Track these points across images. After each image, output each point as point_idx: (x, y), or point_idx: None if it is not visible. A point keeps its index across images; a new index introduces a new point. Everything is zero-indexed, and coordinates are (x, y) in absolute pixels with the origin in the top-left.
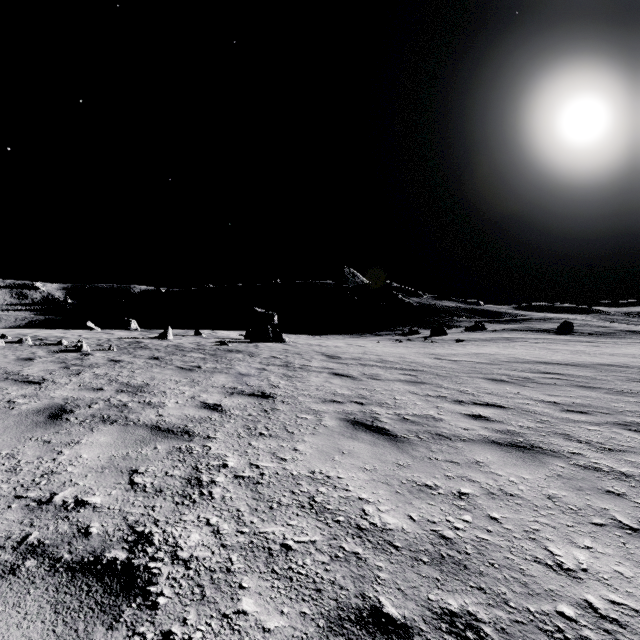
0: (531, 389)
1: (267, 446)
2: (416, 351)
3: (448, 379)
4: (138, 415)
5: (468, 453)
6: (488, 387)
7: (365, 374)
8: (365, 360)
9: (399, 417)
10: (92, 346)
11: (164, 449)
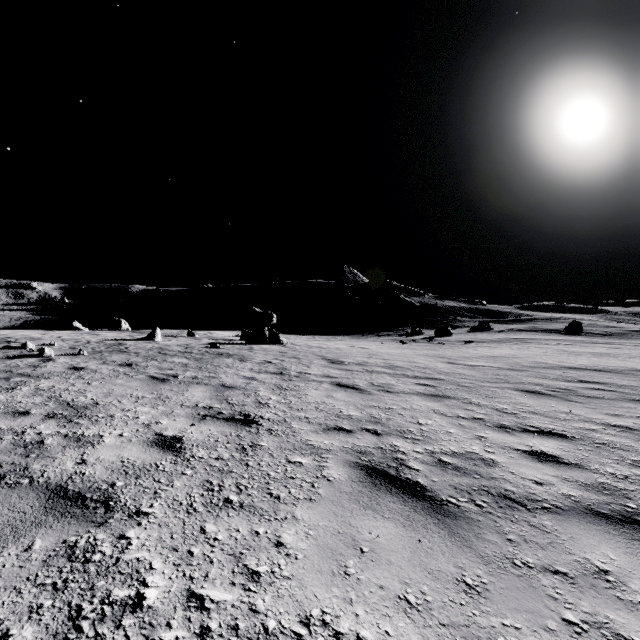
0: (582, 405)
1: (231, 535)
2: (425, 354)
3: (474, 391)
4: (47, 463)
5: (571, 545)
6: (528, 403)
7: (374, 384)
8: (371, 365)
9: (434, 459)
10: (62, 349)
11: (43, 550)
